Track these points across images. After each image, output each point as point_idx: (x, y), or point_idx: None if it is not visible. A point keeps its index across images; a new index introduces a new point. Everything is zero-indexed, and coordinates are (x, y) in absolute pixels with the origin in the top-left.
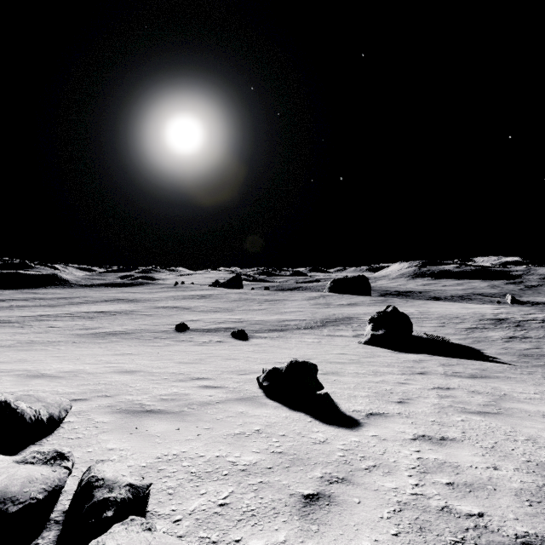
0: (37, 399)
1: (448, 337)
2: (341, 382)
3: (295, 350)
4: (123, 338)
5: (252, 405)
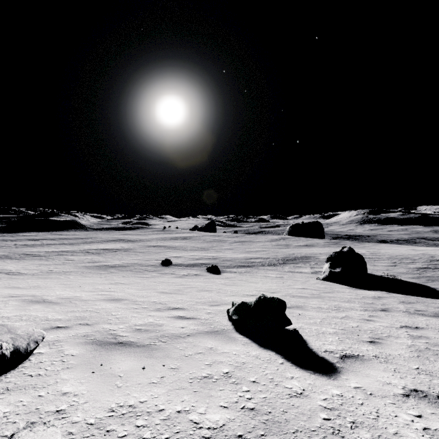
0: (8, 330)
1: (401, 276)
2: (306, 317)
3: (261, 284)
4: (120, 270)
5: (221, 340)
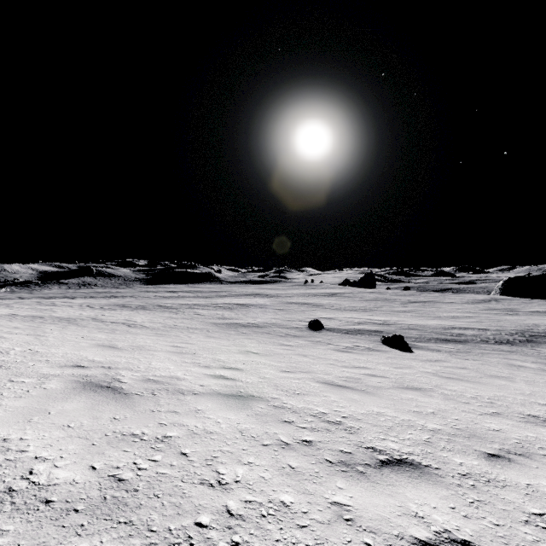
0: None
1: None
2: None
3: (525, 384)
4: (254, 331)
5: None
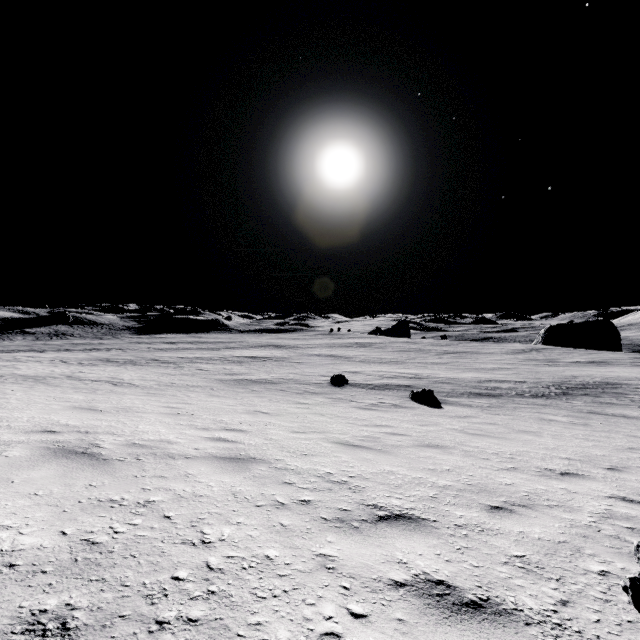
0: None
1: None
2: None
3: (551, 438)
4: (267, 388)
5: None
